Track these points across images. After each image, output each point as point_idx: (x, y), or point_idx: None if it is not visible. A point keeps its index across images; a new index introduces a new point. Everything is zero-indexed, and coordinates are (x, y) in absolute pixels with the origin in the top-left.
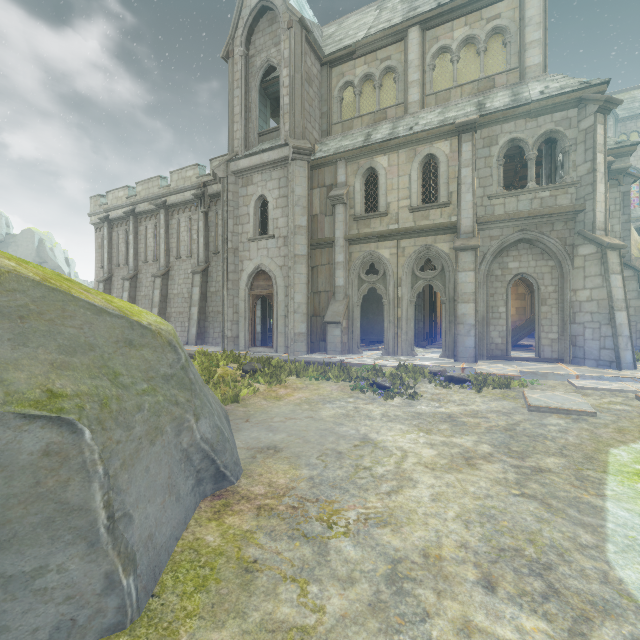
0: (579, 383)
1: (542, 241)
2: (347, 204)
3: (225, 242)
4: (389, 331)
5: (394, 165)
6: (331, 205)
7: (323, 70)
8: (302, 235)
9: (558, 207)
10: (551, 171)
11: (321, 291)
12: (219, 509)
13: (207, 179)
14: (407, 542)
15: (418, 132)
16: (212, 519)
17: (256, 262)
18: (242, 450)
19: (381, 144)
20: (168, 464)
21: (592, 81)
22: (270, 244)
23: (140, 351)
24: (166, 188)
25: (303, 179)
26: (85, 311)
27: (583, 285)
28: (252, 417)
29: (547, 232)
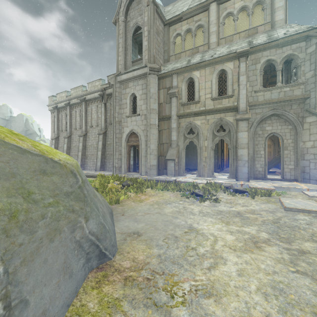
0: (310, 193)
1: (285, 115)
2: (178, 97)
3: (114, 118)
4: (200, 164)
5: (203, 76)
6: (169, 98)
7: (165, 28)
8: (154, 113)
9: (294, 96)
10: (288, 78)
11: (164, 143)
12: (100, 279)
13: (106, 86)
14: (226, 312)
15: (216, 58)
16: (94, 288)
17: (130, 128)
18: (118, 234)
19: (196, 65)
20: (64, 253)
21: (314, 26)
22: (137, 118)
23: (50, 177)
24: (85, 91)
25: (154, 84)
26: (13, 151)
27: (309, 139)
28: (126, 212)
29: (288, 110)
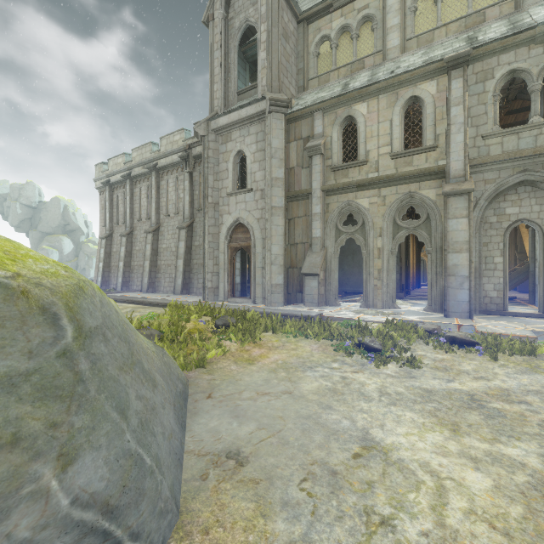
0: None
1: None
2: (324, 155)
3: (206, 197)
4: (368, 283)
5: (374, 111)
6: (308, 157)
7: (299, 27)
8: (279, 187)
9: None
10: None
11: (298, 243)
12: None
13: (191, 141)
14: None
15: (401, 74)
16: None
17: (235, 215)
18: (190, 458)
19: (360, 91)
20: None
21: None
22: (248, 198)
23: None
24: (157, 152)
25: (280, 131)
26: None
27: None
28: (216, 390)
29: None
